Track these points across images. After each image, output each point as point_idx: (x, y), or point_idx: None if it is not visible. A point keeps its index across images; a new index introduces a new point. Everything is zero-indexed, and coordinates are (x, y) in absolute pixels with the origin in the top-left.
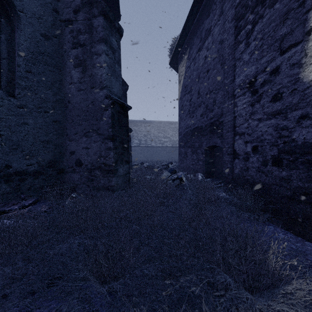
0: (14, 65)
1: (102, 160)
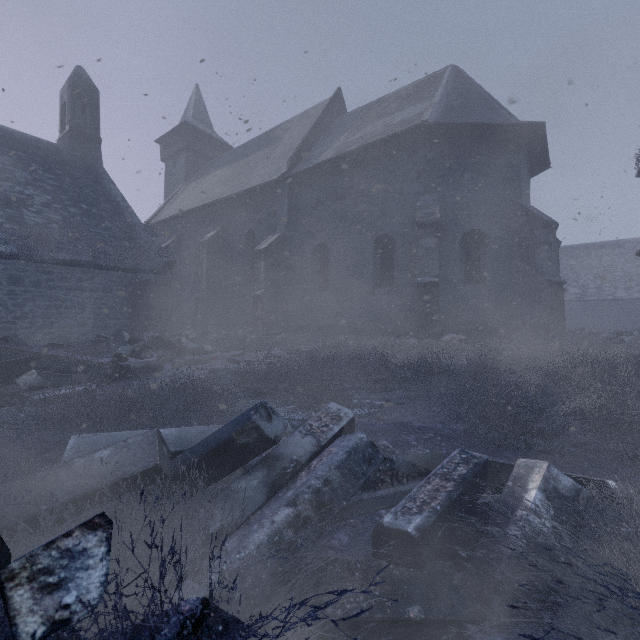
0: (485, 268)
1: (542, 321)
